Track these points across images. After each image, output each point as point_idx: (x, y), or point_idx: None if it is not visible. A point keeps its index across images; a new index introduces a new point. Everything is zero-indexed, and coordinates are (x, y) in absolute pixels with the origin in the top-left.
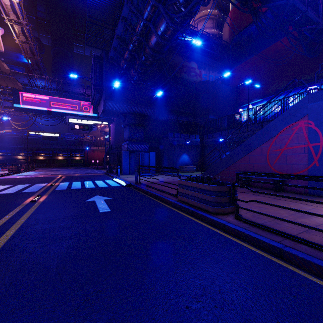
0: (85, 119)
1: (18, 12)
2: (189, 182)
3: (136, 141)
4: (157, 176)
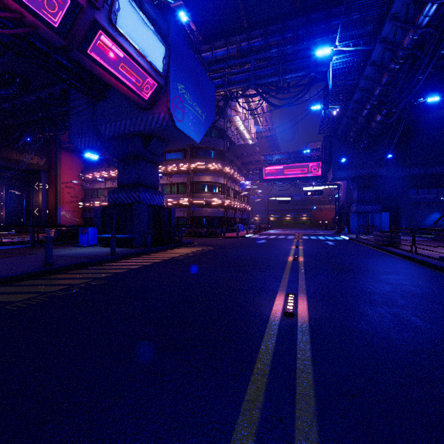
0: (315, 186)
1: (265, 110)
2: (376, 233)
3: (366, 202)
4: None
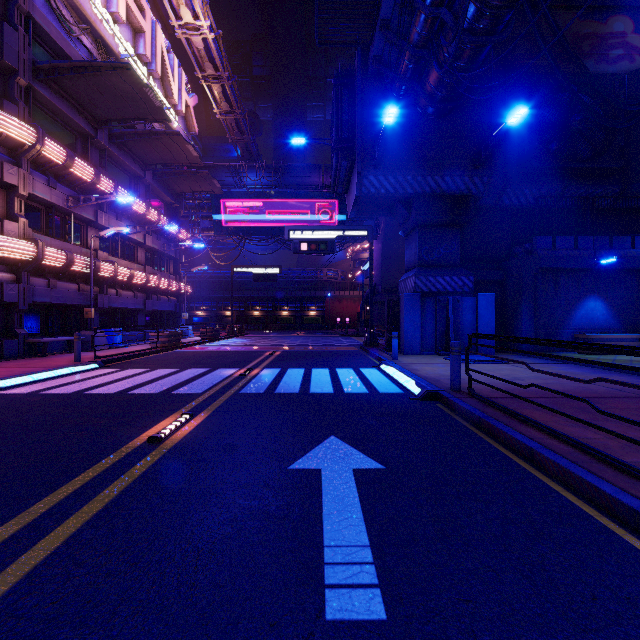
0: (319, 230)
1: (216, 59)
2: None
3: (438, 266)
4: (509, 366)
